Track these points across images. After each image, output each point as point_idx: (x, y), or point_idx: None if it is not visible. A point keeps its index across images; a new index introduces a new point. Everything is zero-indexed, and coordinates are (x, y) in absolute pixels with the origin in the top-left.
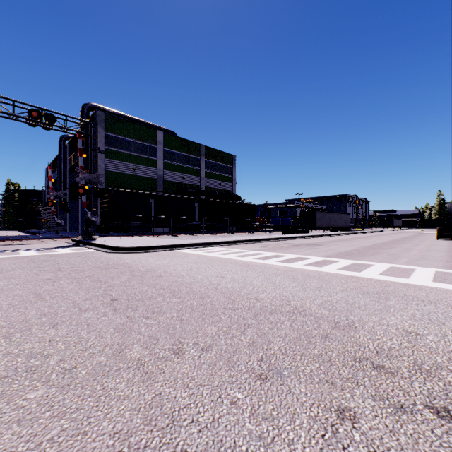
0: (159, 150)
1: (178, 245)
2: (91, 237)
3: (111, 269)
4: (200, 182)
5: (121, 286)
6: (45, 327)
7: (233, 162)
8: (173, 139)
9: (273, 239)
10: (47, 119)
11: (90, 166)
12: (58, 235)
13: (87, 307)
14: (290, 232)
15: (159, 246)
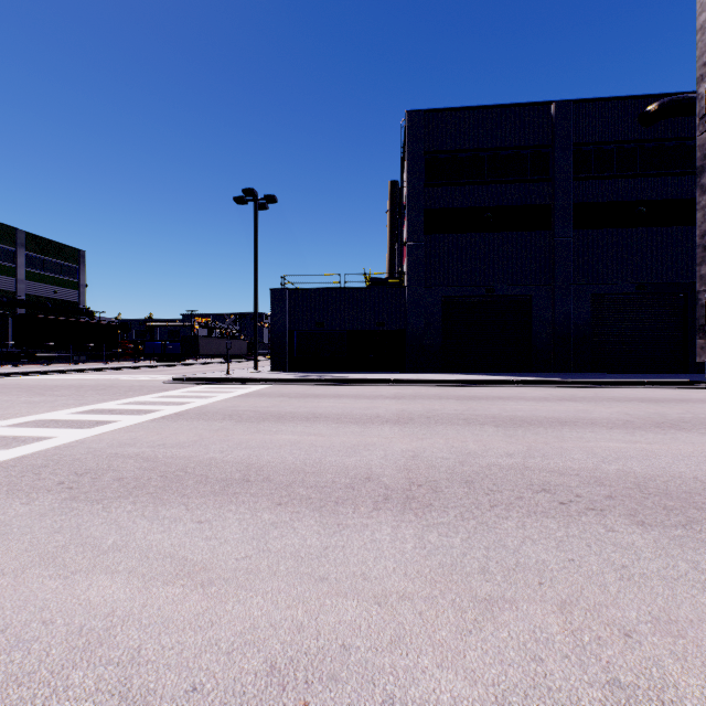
0: None
1: (8, 373)
2: None
3: None
4: (17, 287)
5: None
6: None
7: (81, 261)
8: None
9: (130, 368)
10: None
11: None
12: None
13: None
14: (165, 360)
15: None
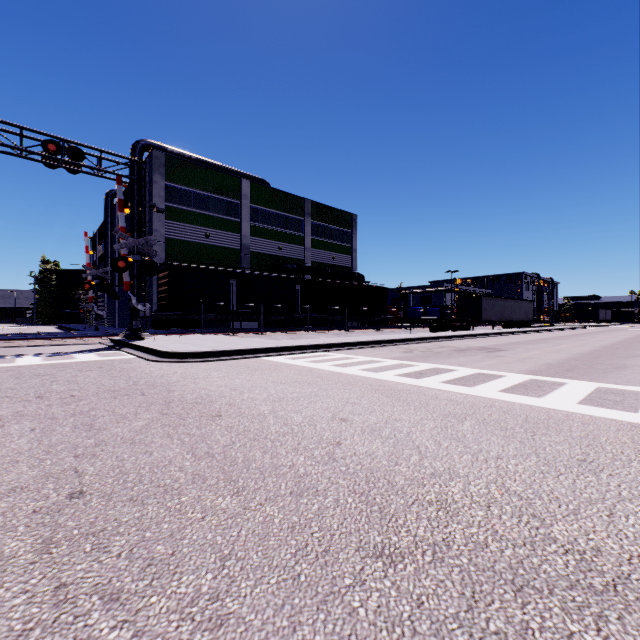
0: (245, 208)
1: (266, 349)
2: (137, 336)
3: (134, 396)
4: (305, 255)
5: (122, 443)
6: None
7: (353, 225)
8: (264, 191)
9: (419, 340)
10: (71, 154)
11: (137, 227)
12: (94, 332)
13: None
14: (442, 328)
15: (234, 350)
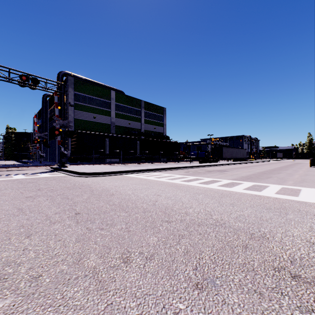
0: (112, 104)
1: (125, 171)
2: (64, 165)
3: (77, 189)
4: (141, 126)
5: (83, 202)
6: (22, 237)
7: (164, 113)
8: (122, 96)
9: (193, 167)
10: (33, 81)
11: (63, 115)
12: (41, 164)
13: (56, 220)
14: (204, 161)
15: (112, 171)
